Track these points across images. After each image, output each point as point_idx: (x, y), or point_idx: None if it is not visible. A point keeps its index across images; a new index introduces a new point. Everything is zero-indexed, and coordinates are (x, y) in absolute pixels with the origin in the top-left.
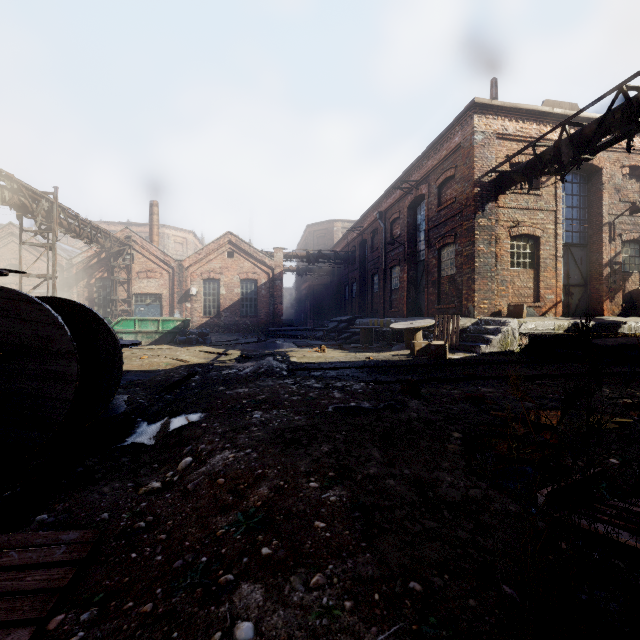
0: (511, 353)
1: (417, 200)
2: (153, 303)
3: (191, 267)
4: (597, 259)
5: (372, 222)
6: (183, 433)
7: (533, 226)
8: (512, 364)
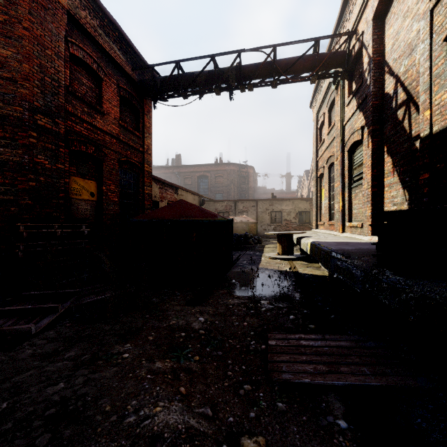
0: None
1: None
2: None
3: None
4: None
5: None
6: None
7: None
8: None
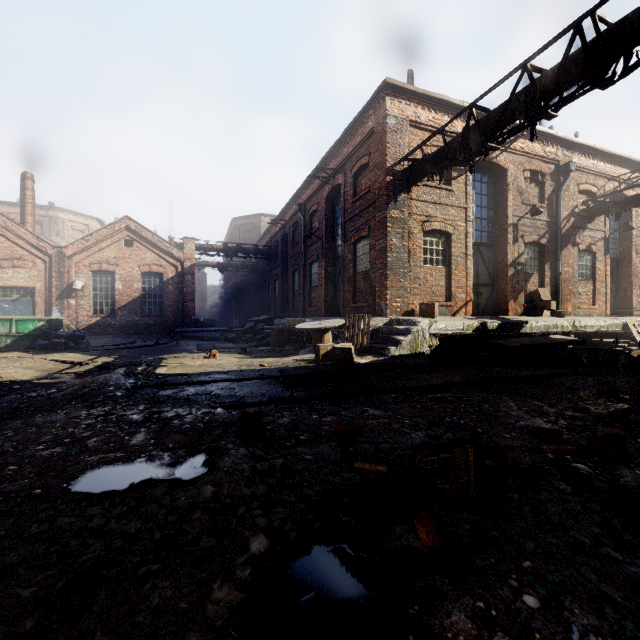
0: (421, 355)
1: (335, 191)
2: (22, 299)
3: (76, 256)
4: (503, 259)
5: (293, 215)
6: None
7: (445, 222)
8: (419, 369)
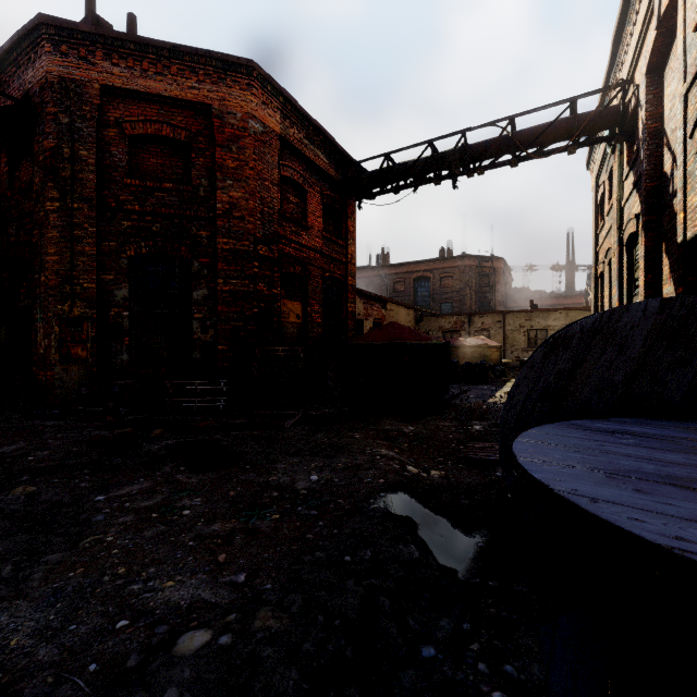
0: None
1: None
2: None
3: None
4: None
5: None
6: (407, 482)
7: None
8: None
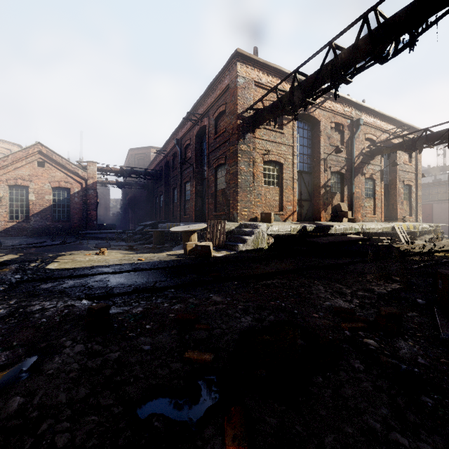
0: (261, 250)
1: (202, 130)
2: None
3: None
4: (317, 183)
5: (173, 147)
6: None
7: (279, 155)
8: (259, 260)
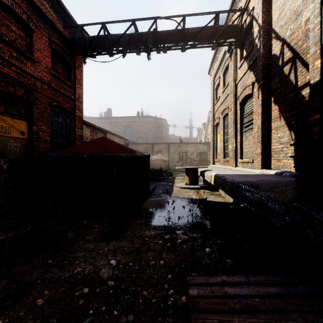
0: None
1: None
2: None
3: None
4: None
5: None
6: None
7: None
8: None
